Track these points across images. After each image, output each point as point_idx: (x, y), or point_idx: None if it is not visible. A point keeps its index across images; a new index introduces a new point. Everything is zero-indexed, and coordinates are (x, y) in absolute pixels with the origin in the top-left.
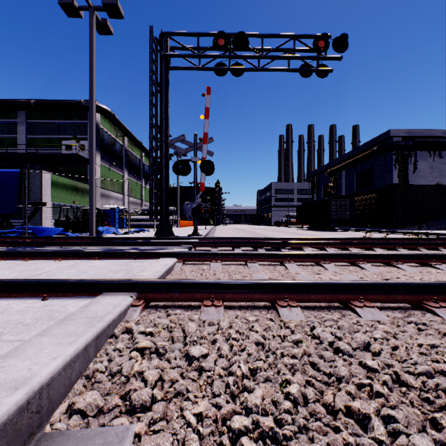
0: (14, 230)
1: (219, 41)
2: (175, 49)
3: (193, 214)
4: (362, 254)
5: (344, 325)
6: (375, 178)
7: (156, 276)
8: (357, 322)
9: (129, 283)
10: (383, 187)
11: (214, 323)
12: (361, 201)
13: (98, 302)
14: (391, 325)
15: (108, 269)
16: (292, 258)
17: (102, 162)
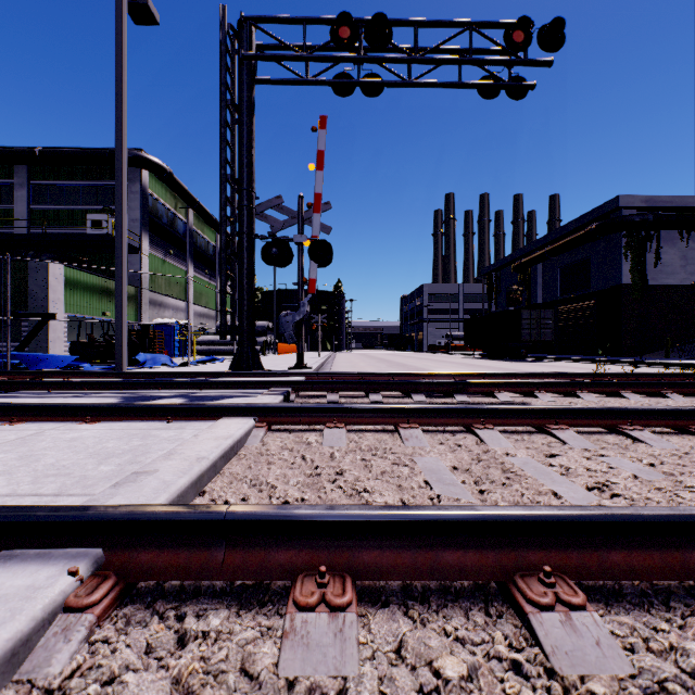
0: None
1: (342, 31)
2: (265, 49)
3: (296, 332)
4: (630, 409)
5: None
6: (593, 276)
7: (190, 474)
8: None
9: (80, 521)
10: (606, 290)
11: None
12: (568, 312)
13: None
14: None
15: (95, 449)
16: (488, 417)
17: (152, 248)
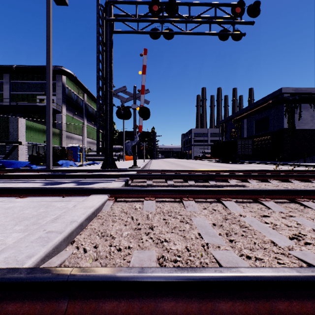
0: None
1: (154, 7)
2: (118, 16)
3: (133, 150)
4: (301, 190)
5: None
6: (270, 124)
7: (63, 233)
8: None
9: None
10: (276, 131)
11: None
12: (258, 141)
13: None
14: None
15: (17, 214)
16: (228, 194)
17: (67, 112)
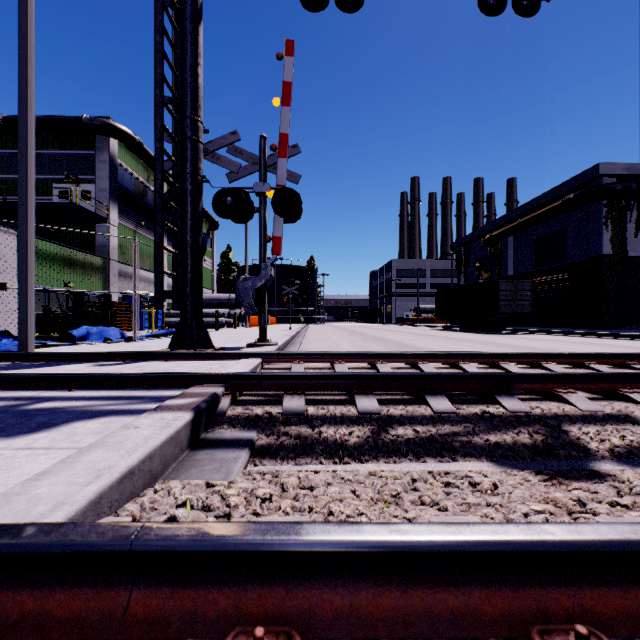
0: None
1: None
2: None
3: (257, 301)
4: None
5: None
6: (569, 247)
7: None
8: None
9: None
10: (583, 261)
11: None
12: (541, 284)
13: None
14: None
15: None
16: None
17: (122, 219)
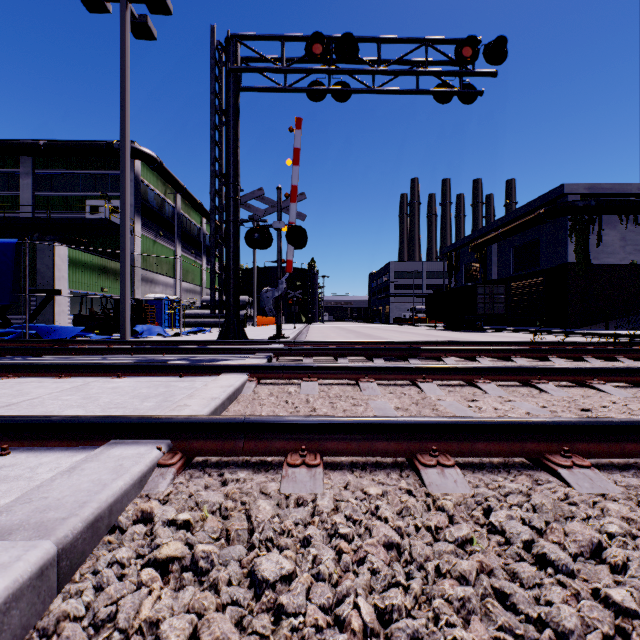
0: (10, 330)
1: (315, 47)
2: (248, 61)
3: (275, 306)
4: (540, 367)
5: (546, 504)
6: (542, 255)
7: (210, 406)
8: (567, 498)
9: (158, 423)
10: (553, 268)
11: (307, 502)
12: (520, 287)
13: (96, 459)
14: (632, 505)
15: (134, 393)
16: (429, 374)
17: (144, 231)
